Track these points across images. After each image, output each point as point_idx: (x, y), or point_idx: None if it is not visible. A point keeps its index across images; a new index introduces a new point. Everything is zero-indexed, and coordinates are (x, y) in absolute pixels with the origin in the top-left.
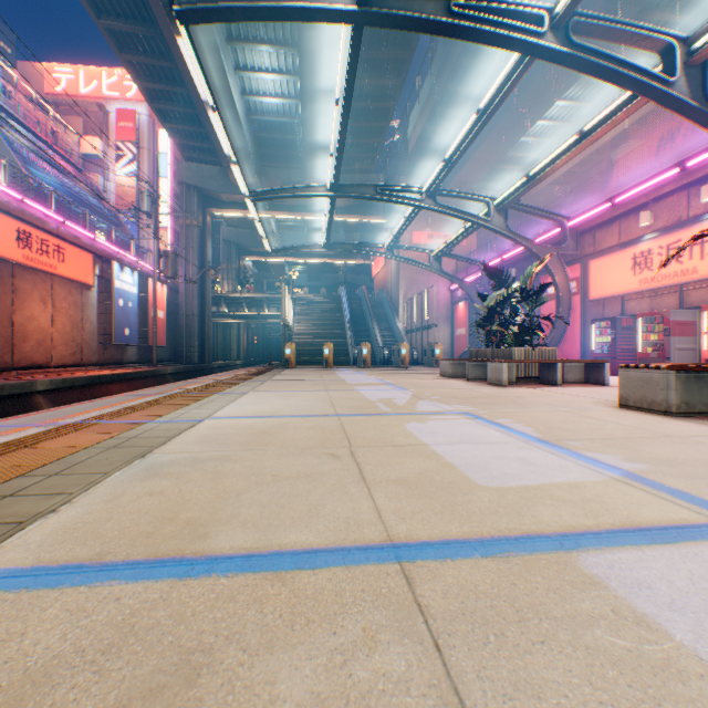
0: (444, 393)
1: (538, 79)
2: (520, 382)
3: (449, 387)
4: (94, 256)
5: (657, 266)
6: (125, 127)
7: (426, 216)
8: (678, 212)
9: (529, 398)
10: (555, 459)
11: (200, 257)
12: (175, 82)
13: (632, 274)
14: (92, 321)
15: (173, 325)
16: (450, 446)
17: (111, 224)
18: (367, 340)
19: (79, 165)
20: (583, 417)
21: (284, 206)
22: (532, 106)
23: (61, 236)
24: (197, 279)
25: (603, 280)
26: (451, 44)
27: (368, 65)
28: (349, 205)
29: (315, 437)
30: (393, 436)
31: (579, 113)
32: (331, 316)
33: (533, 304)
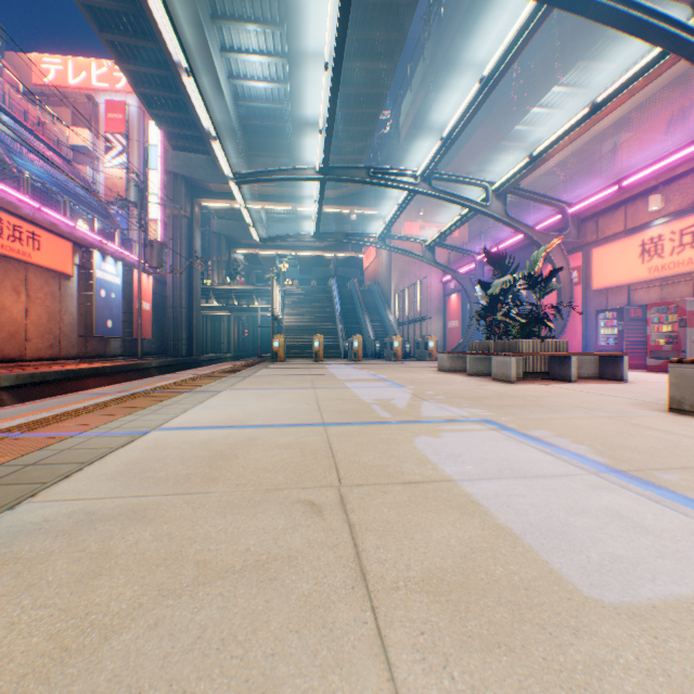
0: (448, 391)
1: (536, 61)
2: (528, 377)
3: (452, 384)
4: (73, 244)
5: (669, 252)
6: (115, 119)
7: (418, 207)
8: (693, 195)
9: (551, 399)
10: (672, 516)
11: (188, 248)
12: (159, 65)
13: (640, 262)
14: (71, 312)
15: (160, 318)
16: (490, 484)
17: (99, 215)
18: (358, 332)
19: (67, 156)
20: (639, 427)
21: (274, 196)
22: (529, 91)
23: (36, 222)
24: (183, 269)
25: (607, 269)
26: (446, 26)
27: (360, 47)
28: (339, 195)
29: (290, 465)
30: (400, 462)
31: (575, 100)
32: (321, 309)
33: (541, 292)
